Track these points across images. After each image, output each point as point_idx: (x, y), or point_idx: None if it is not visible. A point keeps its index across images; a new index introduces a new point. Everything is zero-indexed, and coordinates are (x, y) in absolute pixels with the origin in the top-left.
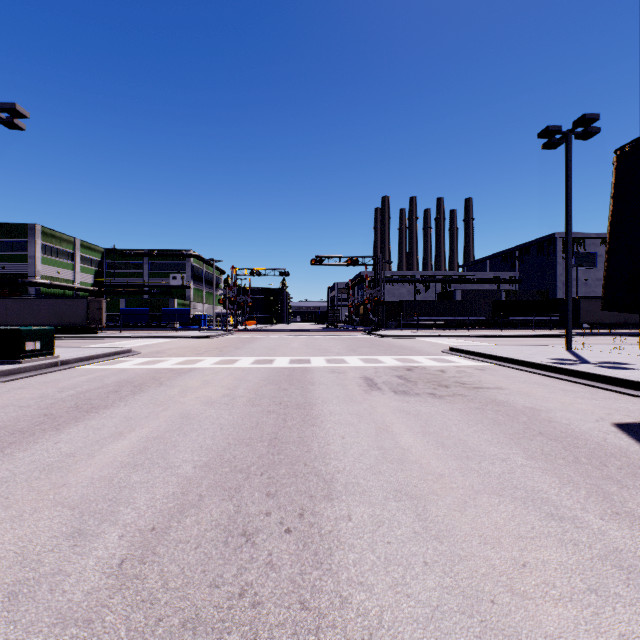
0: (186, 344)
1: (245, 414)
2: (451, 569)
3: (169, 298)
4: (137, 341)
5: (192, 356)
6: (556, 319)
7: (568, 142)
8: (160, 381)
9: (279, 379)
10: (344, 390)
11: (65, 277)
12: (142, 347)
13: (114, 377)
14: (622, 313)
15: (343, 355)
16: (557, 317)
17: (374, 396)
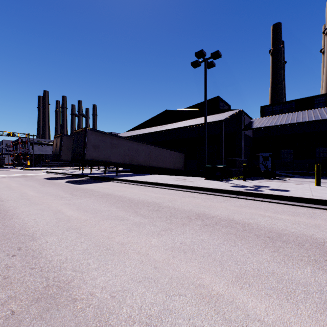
0: None
1: None
2: (1, 182)
3: None
4: None
5: None
6: None
7: (80, 118)
8: None
9: None
10: None
11: None
12: None
13: None
14: None
15: None
16: None
17: (3, 178)
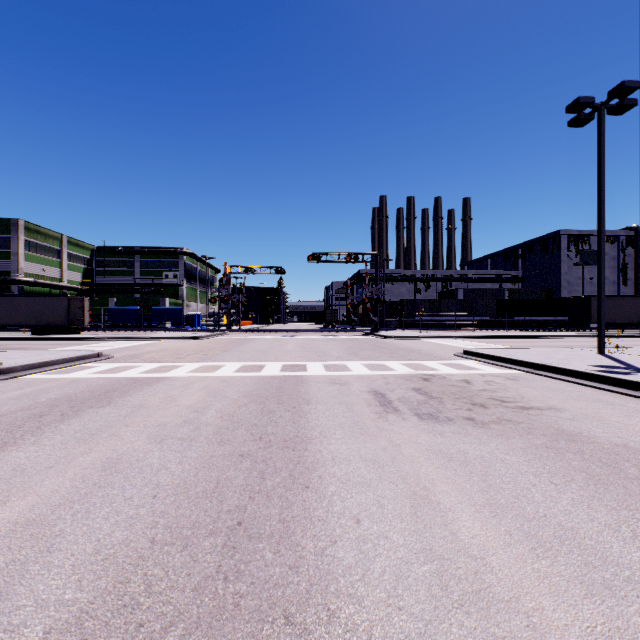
0: (170, 346)
1: (203, 461)
2: None
3: (160, 297)
4: (118, 343)
5: (170, 361)
6: (562, 319)
7: (600, 116)
8: (111, 398)
9: (265, 394)
10: (350, 412)
11: (51, 275)
12: (119, 350)
13: (56, 391)
14: (635, 312)
15: (344, 360)
16: (563, 317)
17: (392, 423)
